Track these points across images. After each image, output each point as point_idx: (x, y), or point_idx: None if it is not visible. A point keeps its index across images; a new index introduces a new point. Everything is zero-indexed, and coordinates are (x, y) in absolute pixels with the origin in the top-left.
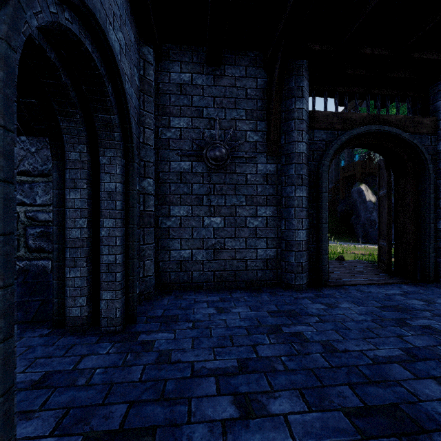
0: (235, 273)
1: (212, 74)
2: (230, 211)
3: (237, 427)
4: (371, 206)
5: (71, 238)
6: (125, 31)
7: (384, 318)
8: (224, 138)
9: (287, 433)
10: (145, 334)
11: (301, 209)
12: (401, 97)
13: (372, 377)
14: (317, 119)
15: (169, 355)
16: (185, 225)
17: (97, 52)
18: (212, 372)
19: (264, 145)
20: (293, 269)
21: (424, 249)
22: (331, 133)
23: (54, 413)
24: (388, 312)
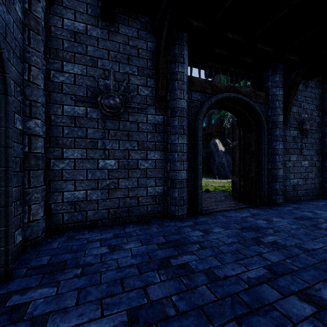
0: (128, 209)
1: (107, 29)
2: (124, 154)
3: None
4: (222, 154)
5: None
6: None
7: (245, 238)
8: (118, 88)
9: None
10: (18, 295)
11: (183, 154)
12: (247, 76)
13: (252, 304)
14: (194, 83)
15: (44, 322)
16: (80, 167)
17: None
18: None
19: (153, 99)
20: (177, 203)
21: (261, 182)
22: (204, 95)
23: None
24: (247, 232)
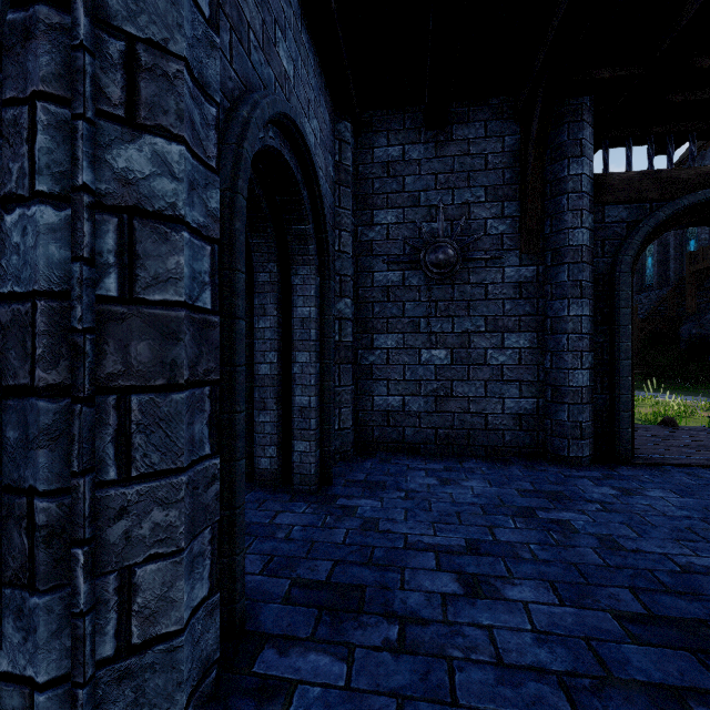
0: (468, 434)
1: (433, 141)
2: (460, 340)
3: (460, 602)
4: None
5: (260, 375)
6: (320, 114)
7: None
8: (452, 232)
9: (525, 619)
10: (344, 498)
11: (579, 337)
12: None
13: (673, 586)
14: (610, 187)
15: (376, 523)
16: (394, 361)
17: (294, 157)
18: (431, 547)
19: (515, 237)
20: (566, 432)
21: None
22: (637, 207)
23: (260, 558)
24: None
